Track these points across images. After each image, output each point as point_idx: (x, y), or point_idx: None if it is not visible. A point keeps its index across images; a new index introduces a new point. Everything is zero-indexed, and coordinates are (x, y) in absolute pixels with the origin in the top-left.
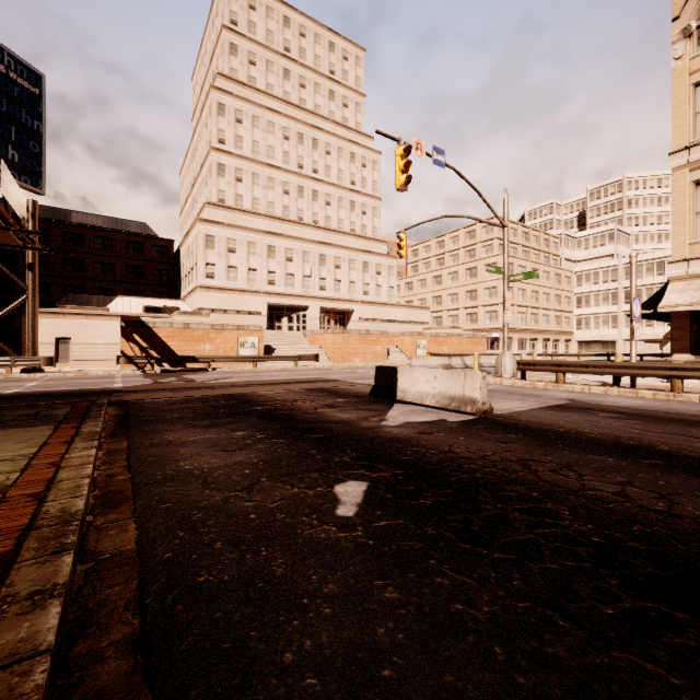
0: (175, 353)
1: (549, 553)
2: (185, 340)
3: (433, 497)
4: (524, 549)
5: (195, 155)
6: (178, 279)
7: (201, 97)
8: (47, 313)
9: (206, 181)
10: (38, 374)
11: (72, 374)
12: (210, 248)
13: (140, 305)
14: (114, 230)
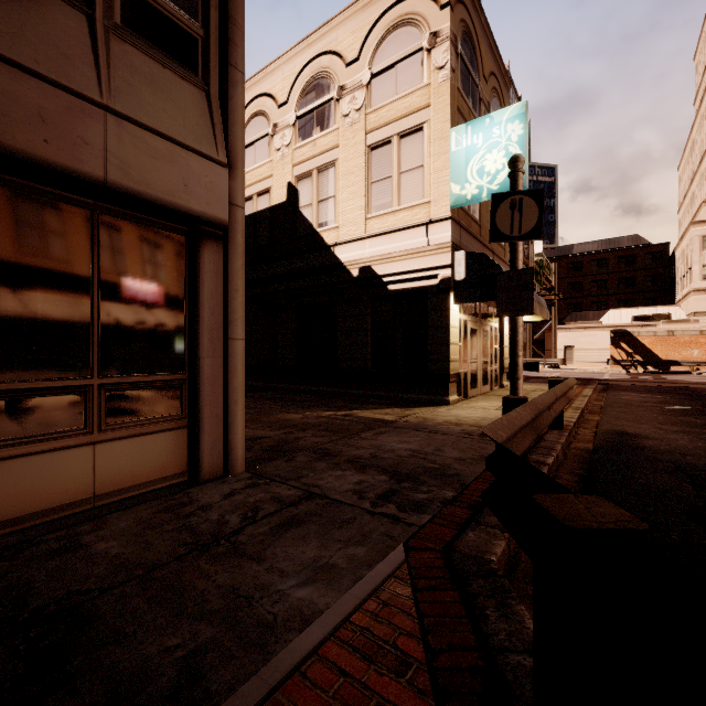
0: (658, 358)
1: None
2: (669, 346)
3: None
4: None
5: (693, 149)
6: (673, 282)
7: (704, 78)
8: (558, 329)
9: (704, 175)
10: (557, 369)
11: (576, 370)
12: None
13: (629, 315)
14: (606, 250)
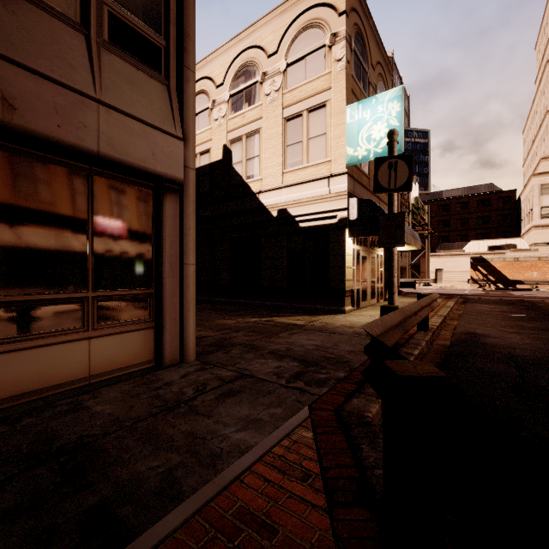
0: (507, 278)
1: (547, 323)
2: (514, 269)
3: (542, 318)
4: (542, 322)
5: (534, 118)
6: (518, 220)
7: (542, 63)
8: (431, 256)
9: (542, 138)
10: (430, 287)
11: (444, 288)
12: (544, 194)
13: (485, 245)
14: (468, 195)
